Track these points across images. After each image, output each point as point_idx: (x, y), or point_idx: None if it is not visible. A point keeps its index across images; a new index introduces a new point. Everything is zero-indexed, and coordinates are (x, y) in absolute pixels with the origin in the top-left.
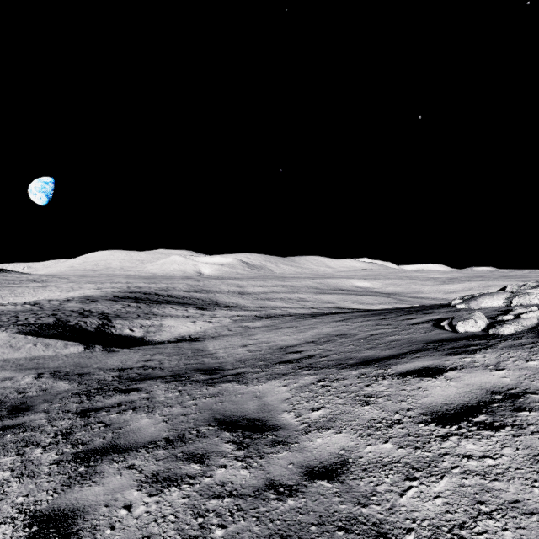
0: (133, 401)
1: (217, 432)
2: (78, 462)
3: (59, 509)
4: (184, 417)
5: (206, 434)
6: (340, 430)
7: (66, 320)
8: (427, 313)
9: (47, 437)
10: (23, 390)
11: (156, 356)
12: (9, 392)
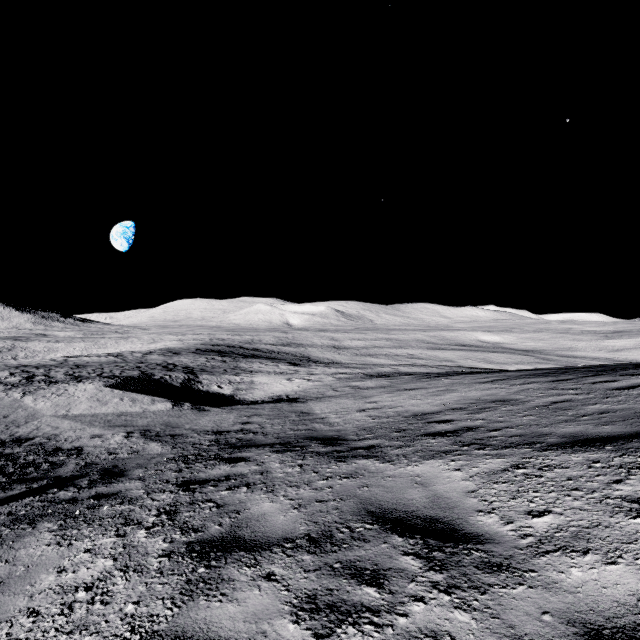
0: (243, 474)
1: (381, 534)
2: (195, 558)
3: (184, 635)
4: (320, 504)
5: (366, 537)
6: (612, 559)
7: (151, 373)
8: (631, 374)
9: (149, 515)
10: (113, 450)
11: (254, 418)
12: (100, 452)
